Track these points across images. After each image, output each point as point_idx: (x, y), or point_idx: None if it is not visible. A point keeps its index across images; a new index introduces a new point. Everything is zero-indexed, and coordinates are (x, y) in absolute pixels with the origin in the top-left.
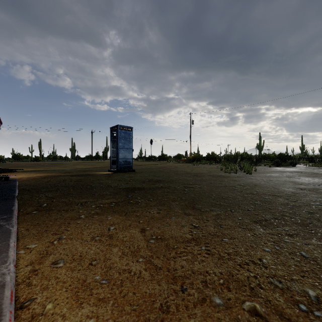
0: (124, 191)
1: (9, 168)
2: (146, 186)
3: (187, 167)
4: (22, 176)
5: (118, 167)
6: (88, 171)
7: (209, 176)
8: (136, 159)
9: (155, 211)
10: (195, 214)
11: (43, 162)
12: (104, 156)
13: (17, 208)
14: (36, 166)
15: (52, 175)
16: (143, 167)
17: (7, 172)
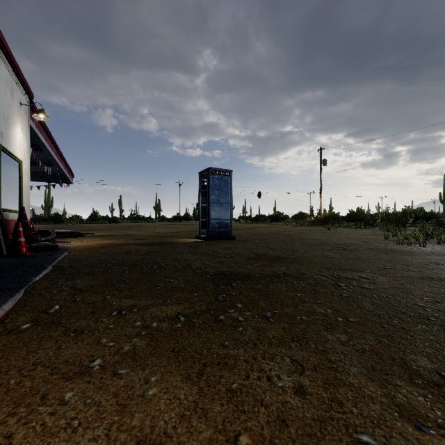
0: (212, 281)
1: (80, 231)
2: (253, 270)
3: (318, 233)
4: (81, 244)
5: (209, 232)
6: (168, 238)
7: (369, 251)
8: (238, 220)
9: (285, 373)
10: (441, 418)
11: (121, 224)
12: (195, 216)
13: (7, 313)
14: (111, 229)
15: (116, 244)
16: (247, 231)
17: (71, 237)
